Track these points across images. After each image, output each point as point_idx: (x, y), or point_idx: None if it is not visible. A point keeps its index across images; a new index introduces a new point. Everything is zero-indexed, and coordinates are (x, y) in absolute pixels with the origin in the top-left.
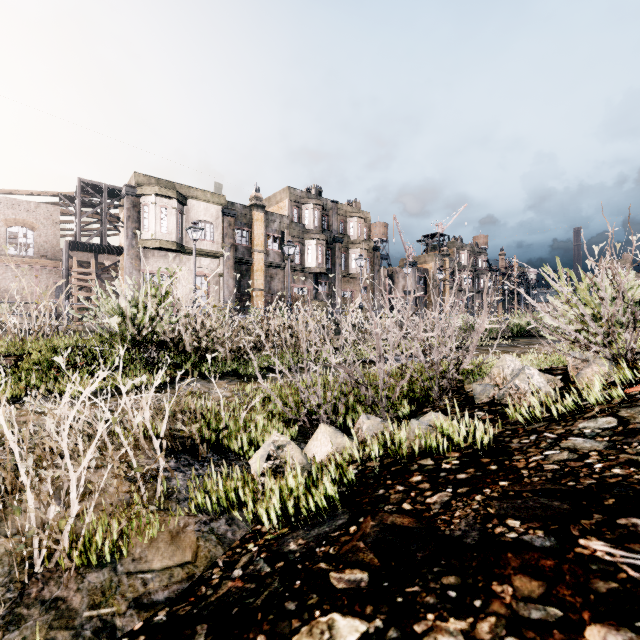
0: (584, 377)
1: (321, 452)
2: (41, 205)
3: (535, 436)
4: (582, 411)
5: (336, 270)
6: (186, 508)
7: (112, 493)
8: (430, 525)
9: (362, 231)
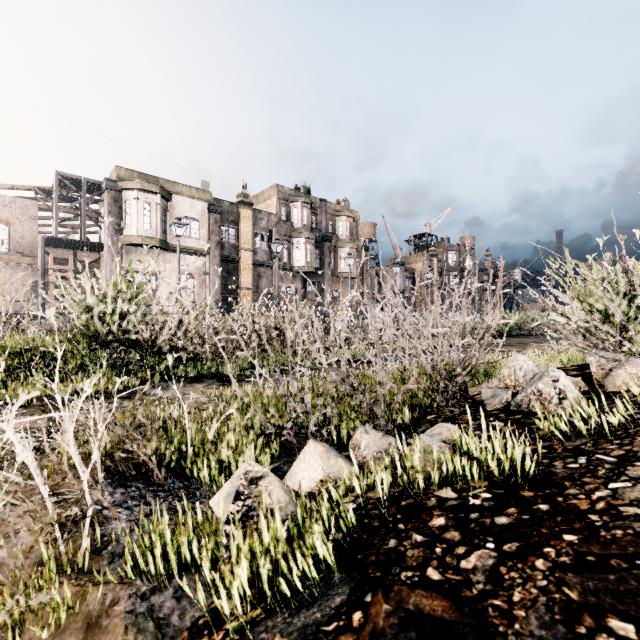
0: (616, 380)
1: (309, 477)
2: (17, 199)
3: (585, 458)
4: (634, 424)
5: (325, 269)
6: (120, 571)
7: (5, 557)
8: (479, 619)
9: (351, 230)
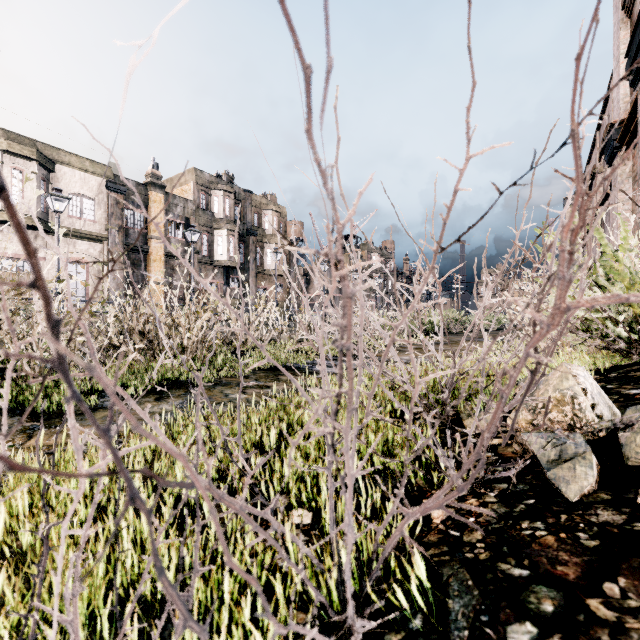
0: None
1: None
2: None
3: None
4: None
5: (250, 265)
6: None
7: None
8: None
9: (278, 225)
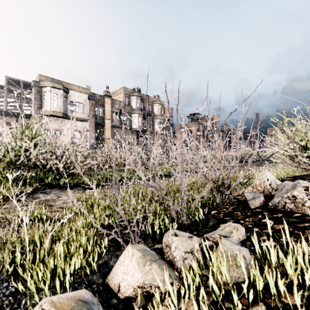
0: None
1: (127, 282)
2: None
3: None
4: None
5: (148, 129)
6: None
7: None
8: None
9: (160, 110)
